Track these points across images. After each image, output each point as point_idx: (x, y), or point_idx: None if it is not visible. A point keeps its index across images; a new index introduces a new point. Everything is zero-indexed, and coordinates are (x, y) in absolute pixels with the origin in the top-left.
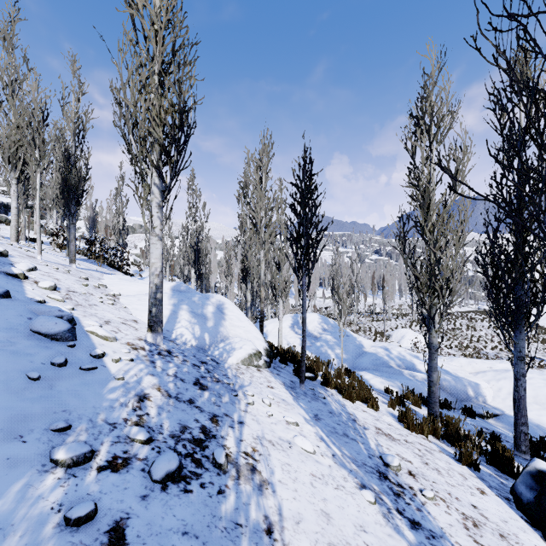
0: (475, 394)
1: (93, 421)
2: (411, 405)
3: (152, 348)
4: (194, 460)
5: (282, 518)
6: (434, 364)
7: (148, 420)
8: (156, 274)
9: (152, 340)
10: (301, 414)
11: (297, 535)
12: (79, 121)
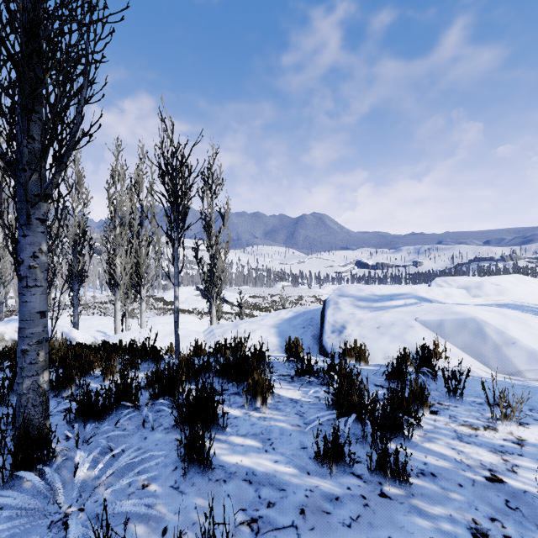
0: None
1: None
2: None
3: None
4: None
5: None
6: (1, 310)
7: None
8: None
9: None
10: None
11: None
12: None
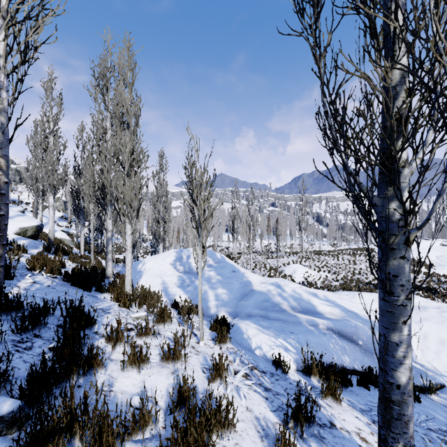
0: None
1: None
2: (322, 399)
3: None
4: None
5: None
6: (403, 336)
7: None
8: None
9: None
10: None
11: None
12: None
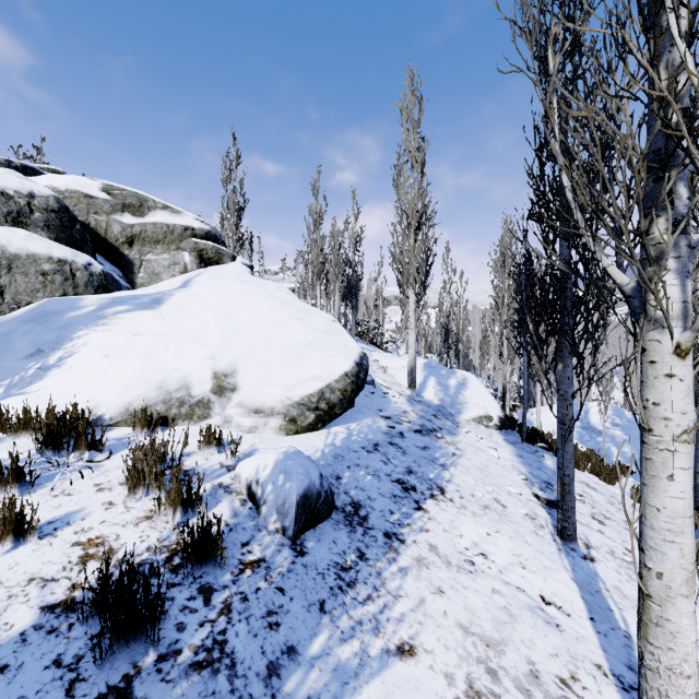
0: None
1: (389, 412)
2: None
3: (410, 397)
4: (427, 432)
5: (461, 456)
6: None
7: (408, 418)
8: (412, 353)
9: (409, 393)
10: (506, 450)
11: (466, 460)
12: (357, 236)
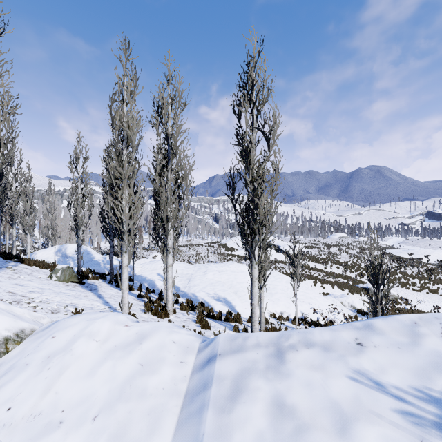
0: (131, 270)
1: None
2: None
3: None
4: None
5: None
6: (79, 252)
7: None
8: None
9: None
10: None
11: None
12: None
